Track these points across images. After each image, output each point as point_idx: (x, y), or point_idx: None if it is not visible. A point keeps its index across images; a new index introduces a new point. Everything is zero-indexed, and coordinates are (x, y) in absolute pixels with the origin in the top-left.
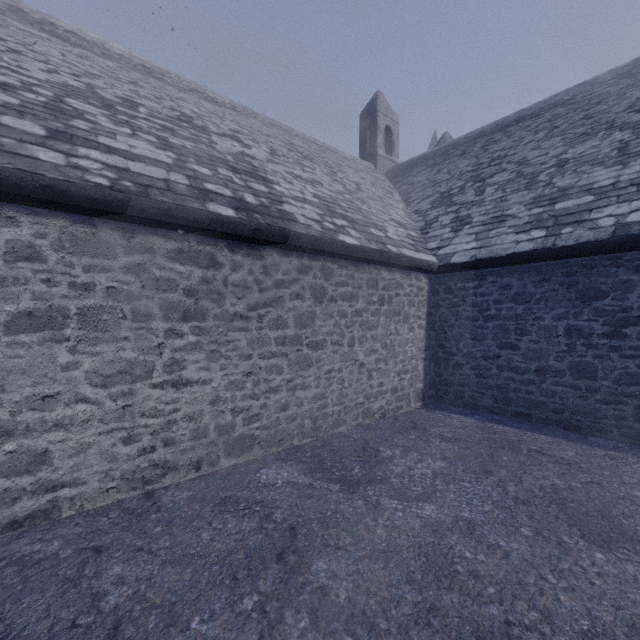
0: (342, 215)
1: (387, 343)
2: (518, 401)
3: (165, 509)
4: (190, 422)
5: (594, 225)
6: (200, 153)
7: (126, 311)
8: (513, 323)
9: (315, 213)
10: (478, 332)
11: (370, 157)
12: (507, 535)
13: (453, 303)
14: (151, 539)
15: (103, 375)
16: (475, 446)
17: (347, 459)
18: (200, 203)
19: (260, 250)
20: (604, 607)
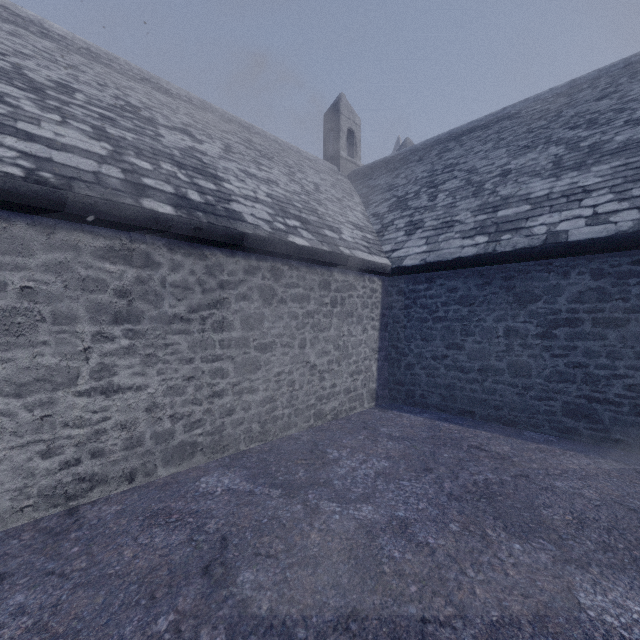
0: (296, 216)
1: (340, 344)
2: (463, 399)
3: (88, 526)
4: (122, 431)
5: (529, 233)
6: (142, 146)
7: (45, 313)
8: (459, 324)
9: (266, 213)
10: (428, 333)
11: (333, 159)
12: (436, 532)
13: (405, 305)
14: (65, 561)
15: (16, 383)
16: (420, 444)
17: (293, 463)
18: (134, 199)
19: (203, 250)
20: (514, 597)
